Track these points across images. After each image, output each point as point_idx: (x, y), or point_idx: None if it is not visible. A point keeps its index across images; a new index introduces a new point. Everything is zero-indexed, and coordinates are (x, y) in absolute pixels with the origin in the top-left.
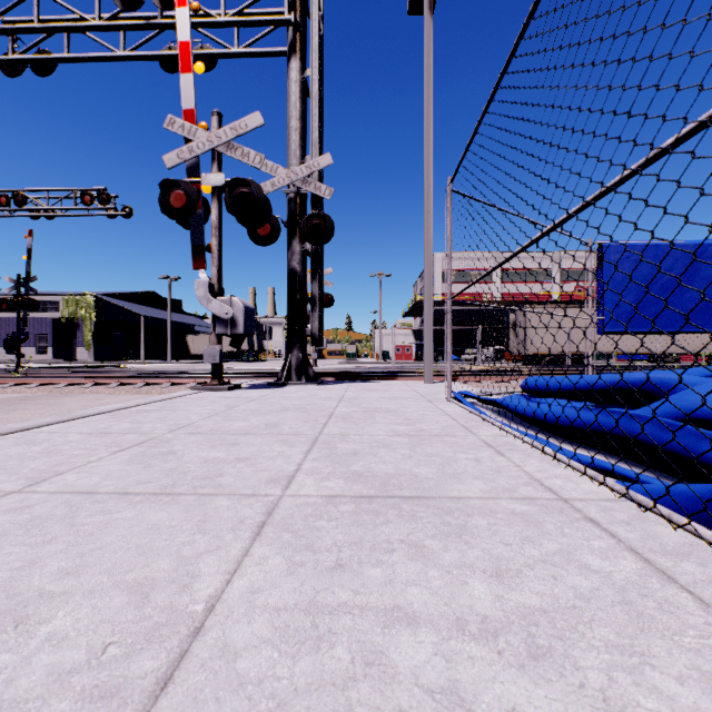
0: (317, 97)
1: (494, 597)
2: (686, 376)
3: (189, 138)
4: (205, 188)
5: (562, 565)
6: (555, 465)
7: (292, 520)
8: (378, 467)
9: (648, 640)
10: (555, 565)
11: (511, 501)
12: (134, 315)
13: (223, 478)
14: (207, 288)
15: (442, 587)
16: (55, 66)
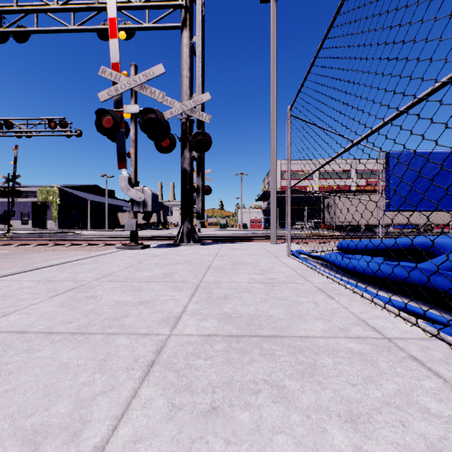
0: (200, 55)
1: (354, 449)
2: None
3: (115, 81)
4: (126, 115)
5: (405, 408)
6: (373, 307)
7: (175, 358)
8: (243, 309)
9: None
10: (399, 408)
11: (347, 340)
12: (84, 200)
13: (126, 319)
14: (127, 181)
15: (304, 436)
16: (28, 36)
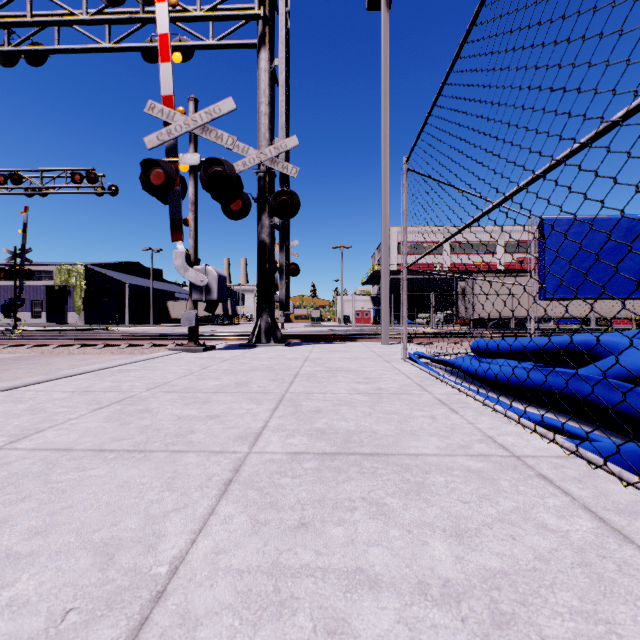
0: (284, 84)
1: (455, 559)
2: (623, 338)
3: (168, 122)
4: (182, 167)
5: (519, 524)
6: (506, 422)
7: (257, 477)
8: (340, 424)
9: (611, 606)
10: (513, 524)
11: (466, 458)
12: (120, 283)
13: (193, 435)
14: (184, 258)
15: (403, 548)
16: (46, 57)
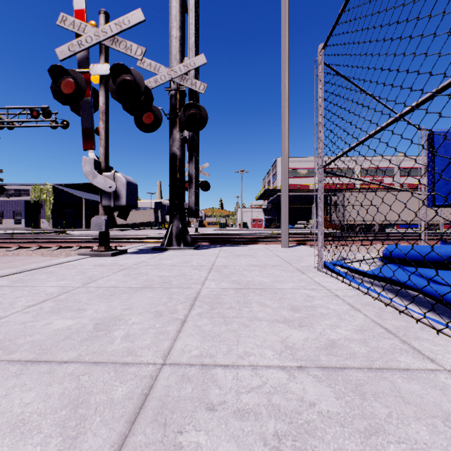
0: (193, 8)
1: None
2: None
3: (79, 33)
4: (93, 78)
5: None
6: None
7: None
8: None
9: None
10: None
11: None
12: (79, 198)
13: None
14: (92, 165)
15: None
16: None
